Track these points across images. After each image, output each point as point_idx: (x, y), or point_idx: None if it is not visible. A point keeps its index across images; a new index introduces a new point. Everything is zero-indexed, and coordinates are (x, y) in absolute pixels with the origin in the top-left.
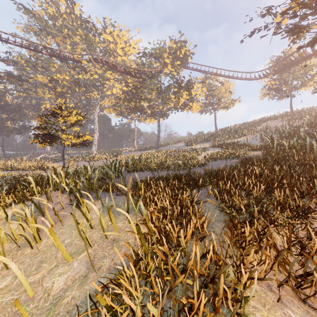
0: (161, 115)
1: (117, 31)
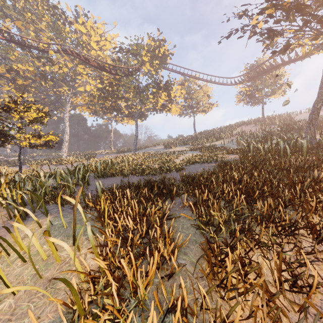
0: (139, 115)
1: (91, 22)
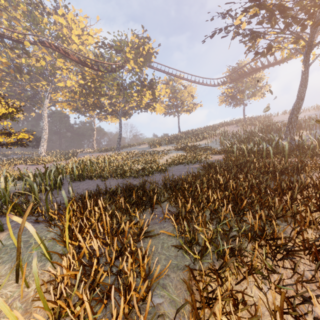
0: (123, 114)
1: (72, 14)
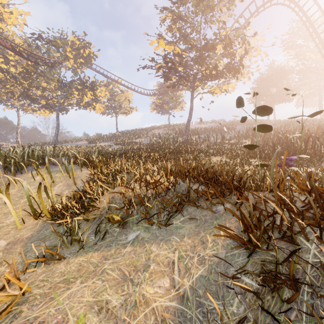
0: (61, 109)
1: None
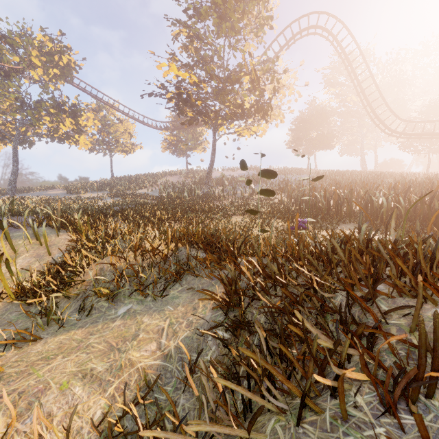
0: (21, 140)
1: None
